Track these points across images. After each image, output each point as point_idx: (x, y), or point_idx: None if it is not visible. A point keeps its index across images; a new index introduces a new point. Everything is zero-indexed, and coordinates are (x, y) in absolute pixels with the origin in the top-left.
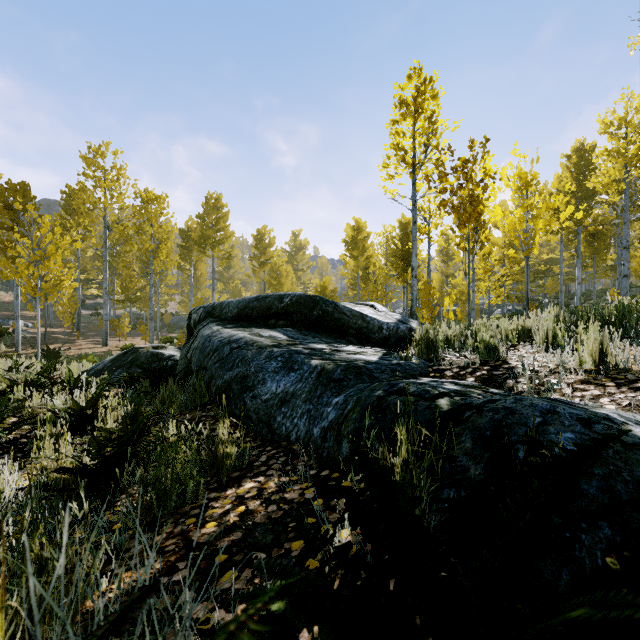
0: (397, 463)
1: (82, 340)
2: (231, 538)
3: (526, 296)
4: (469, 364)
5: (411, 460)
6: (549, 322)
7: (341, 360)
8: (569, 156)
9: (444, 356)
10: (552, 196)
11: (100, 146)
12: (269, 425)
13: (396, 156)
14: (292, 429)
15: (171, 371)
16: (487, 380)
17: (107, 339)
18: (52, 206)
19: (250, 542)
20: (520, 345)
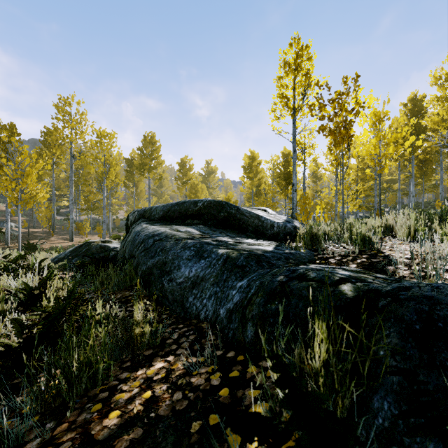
0: (316, 364)
1: (55, 237)
2: (130, 436)
3: (379, 204)
4: (349, 253)
5: (333, 360)
6: (411, 219)
7: (243, 249)
8: (406, 104)
9: (325, 247)
10: (399, 129)
11: (68, 98)
12: (182, 304)
13: (281, 102)
14: (201, 309)
15: (111, 259)
16: (368, 266)
17: (73, 236)
18: (37, 143)
19: (149, 445)
20: (387, 238)
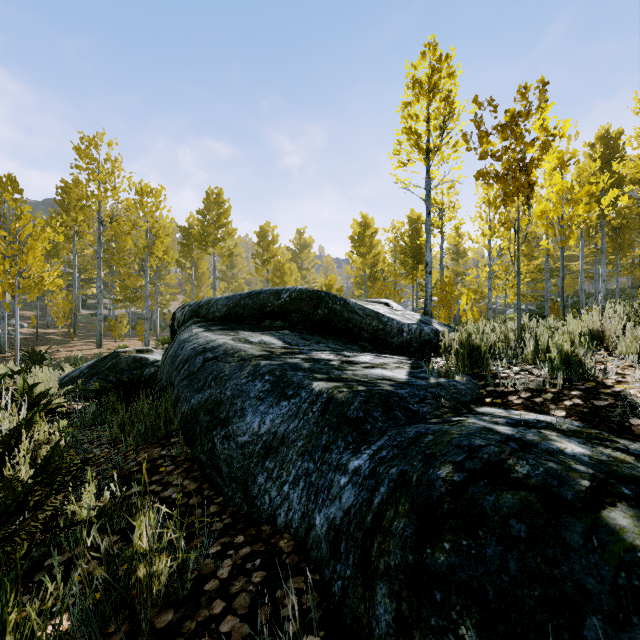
0: None
1: (76, 341)
2: None
3: (561, 293)
4: (543, 385)
5: None
6: None
7: (357, 380)
8: (593, 144)
9: (495, 370)
10: (592, 178)
11: (94, 137)
12: (245, 488)
13: (409, 140)
14: (280, 504)
15: (145, 382)
16: (590, 416)
17: (101, 340)
18: (56, 206)
19: None
20: (601, 355)
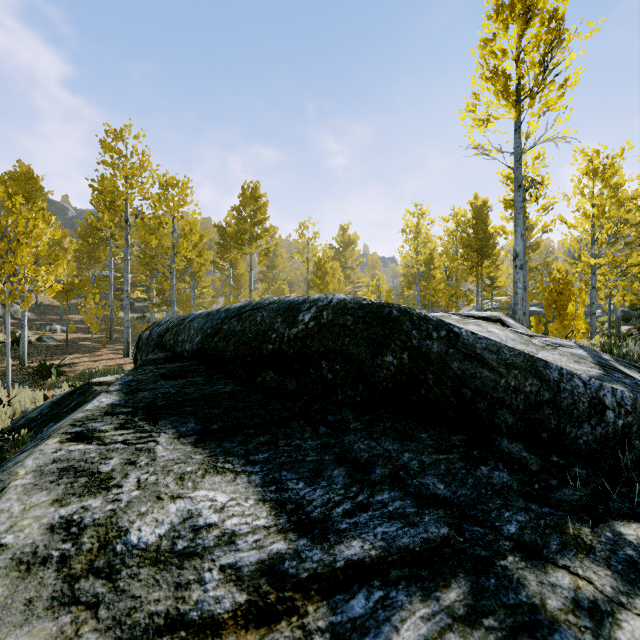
0: None
1: (107, 348)
2: None
3: None
4: None
5: None
6: None
7: None
8: None
9: None
10: None
11: (121, 130)
12: None
13: (493, 85)
14: None
15: None
16: None
17: (128, 349)
18: None
19: None
20: None
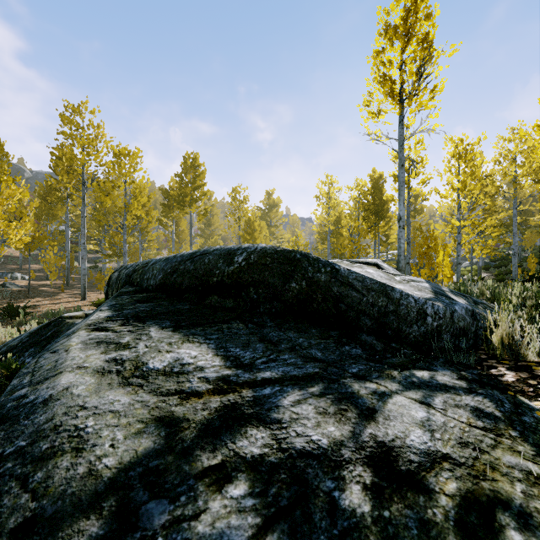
0: None
1: (65, 293)
2: None
3: None
4: None
5: None
6: None
7: None
8: None
9: None
10: None
11: (79, 106)
12: None
13: (382, 87)
14: None
15: None
16: None
17: (85, 293)
18: None
19: None
20: None
